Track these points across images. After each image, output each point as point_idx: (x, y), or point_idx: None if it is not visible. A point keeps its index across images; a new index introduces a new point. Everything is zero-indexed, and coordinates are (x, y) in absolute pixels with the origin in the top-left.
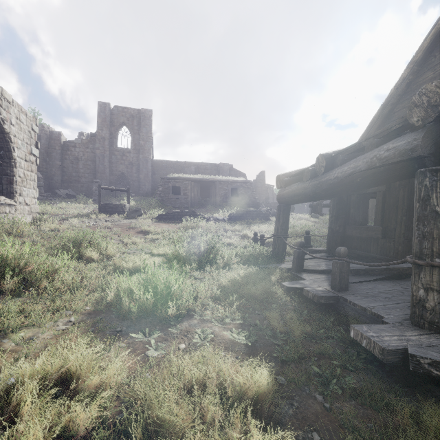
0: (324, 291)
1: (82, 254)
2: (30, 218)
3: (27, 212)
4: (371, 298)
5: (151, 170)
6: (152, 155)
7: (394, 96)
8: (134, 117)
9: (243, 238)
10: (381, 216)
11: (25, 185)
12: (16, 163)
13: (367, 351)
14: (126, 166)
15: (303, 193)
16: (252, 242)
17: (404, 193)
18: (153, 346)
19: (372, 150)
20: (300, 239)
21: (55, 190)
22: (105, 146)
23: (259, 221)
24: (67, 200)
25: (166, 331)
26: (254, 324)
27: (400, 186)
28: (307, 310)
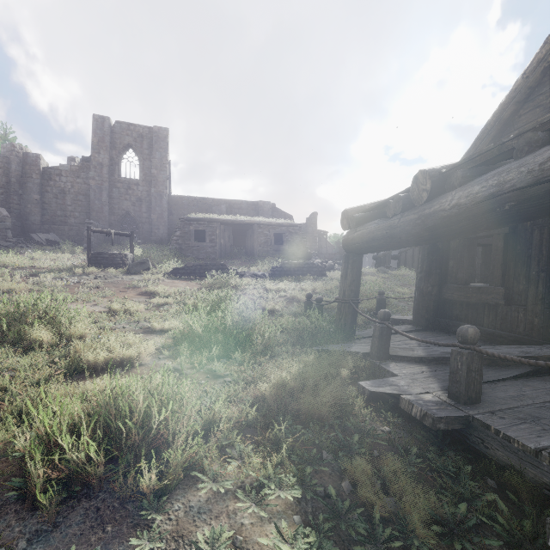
0: (439, 402)
1: (22, 336)
2: None
3: None
4: (533, 423)
5: (167, 208)
6: (169, 189)
7: (521, 90)
8: (144, 138)
9: (290, 301)
10: (501, 272)
11: None
12: None
13: None
14: (132, 202)
15: (389, 235)
16: (304, 307)
17: (542, 236)
18: None
19: (534, 152)
20: (370, 303)
21: (30, 234)
22: (103, 176)
23: (312, 278)
24: (47, 248)
25: (125, 543)
26: (323, 494)
27: (534, 226)
28: (417, 446)
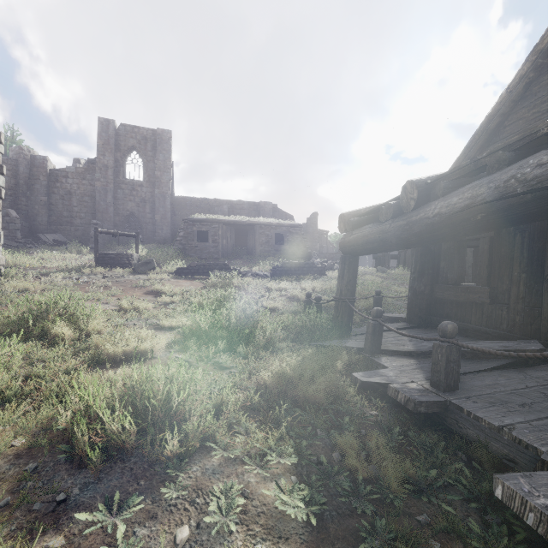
0: (422, 390)
1: (46, 331)
2: None
3: None
4: (501, 406)
5: (170, 209)
6: (172, 190)
7: (505, 103)
8: (147, 140)
9: (291, 300)
10: (487, 273)
11: None
12: None
13: (518, 516)
14: (136, 203)
15: (381, 239)
16: (304, 306)
17: (523, 240)
18: (120, 546)
19: (502, 170)
20: (367, 302)
21: (38, 235)
22: (108, 177)
23: (312, 277)
24: (54, 248)
25: (156, 492)
26: (316, 461)
27: (516, 230)
28: (400, 426)
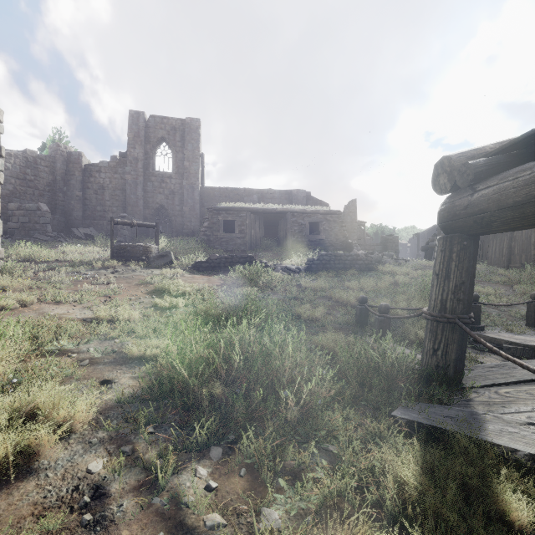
0: None
1: None
2: None
3: None
4: None
5: (199, 200)
6: (202, 181)
7: None
8: (176, 130)
9: (334, 304)
10: None
11: None
12: None
13: None
14: (165, 195)
15: None
16: (356, 316)
17: None
18: None
19: None
20: None
21: (71, 229)
22: (138, 170)
23: (356, 272)
24: (84, 242)
25: None
26: None
27: None
28: None
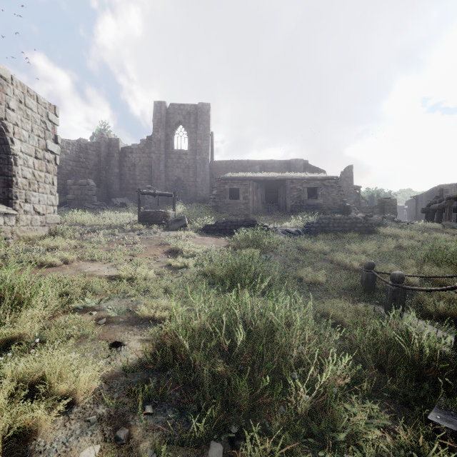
0: None
1: None
2: (45, 231)
3: (39, 223)
4: None
5: (209, 172)
6: (212, 156)
7: None
8: (191, 114)
9: (335, 267)
10: None
11: (36, 189)
12: (17, 159)
13: None
14: (182, 169)
15: None
16: (361, 281)
17: None
18: None
19: None
20: None
21: (111, 199)
22: (161, 149)
23: (356, 235)
24: (120, 209)
25: None
26: None
27: None
28: None
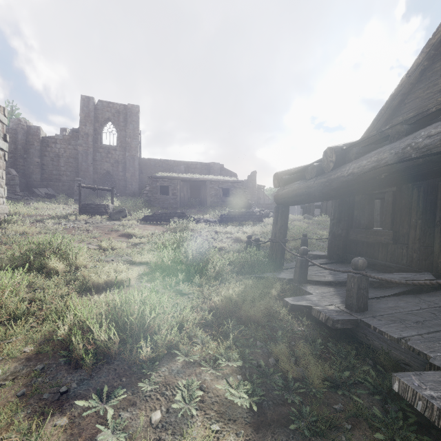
0: (338, 311)
1: (44, 265)
2: None
3: None
4: (400, 323)
5: (138, 168)
6: (139, 153)
7: (405, 85)
8: (120, 113)
9: (235, 241)
10: (391, 219)
11: None
12: None
13: (411, 406)
14: (111, 164)
15: (307, 193)
16: (246, 246)
17: (419, 193)
18: (110, 425)
19: (400, 139)
20: (296, 242)
21: (33, 189)
22: (89, 143)
23: (252, 223)
24: (46, 200)
25: (135, 387)
26: (257, 365)
27: (414, 186)
28: (321, 338)
